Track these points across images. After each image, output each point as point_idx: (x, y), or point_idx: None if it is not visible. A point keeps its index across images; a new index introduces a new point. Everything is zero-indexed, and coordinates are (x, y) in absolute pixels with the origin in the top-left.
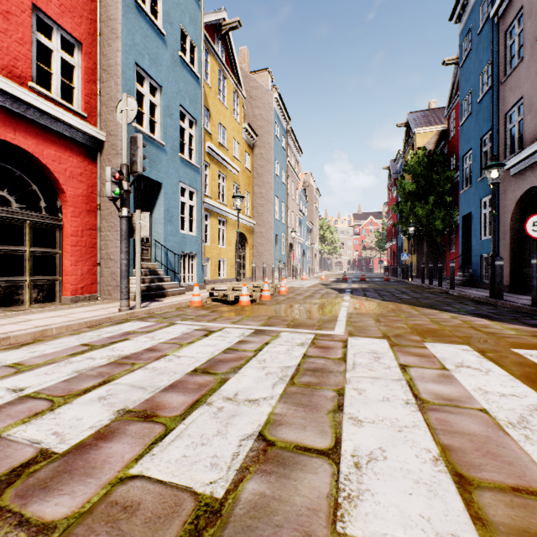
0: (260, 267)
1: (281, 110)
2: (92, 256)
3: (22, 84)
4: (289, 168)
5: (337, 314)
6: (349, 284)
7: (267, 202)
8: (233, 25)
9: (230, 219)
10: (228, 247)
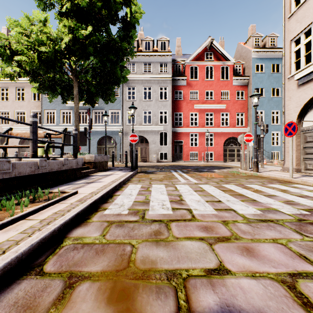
0: None
1: None
2: None
3: (234, 127)
4: None
5: None
6: None
7: None
8: None
9: None
10: None
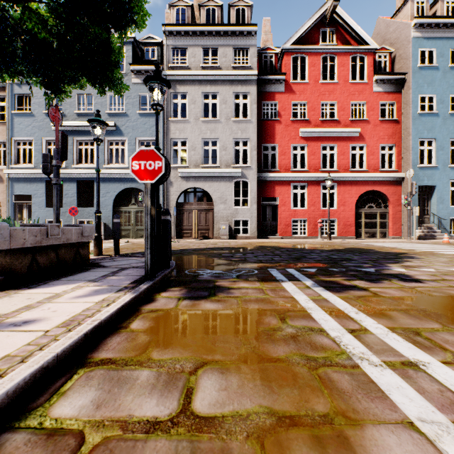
0: None
1: None
2: (399, 222)
3: (376, 171)
4: None
5: None
6: None
7: None
8: None
9: None
10: None
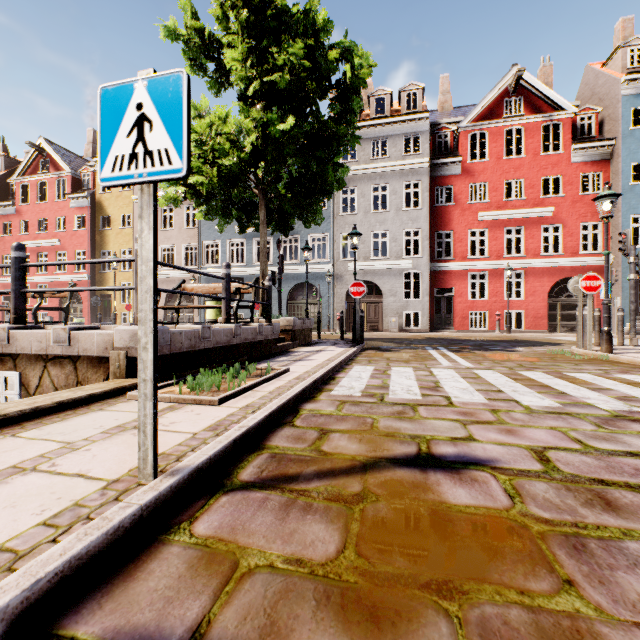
0: None
1: None
2: None
3: (576, 255)
4: None
5: None
6: None
7: None
8: None
9: None
10: None
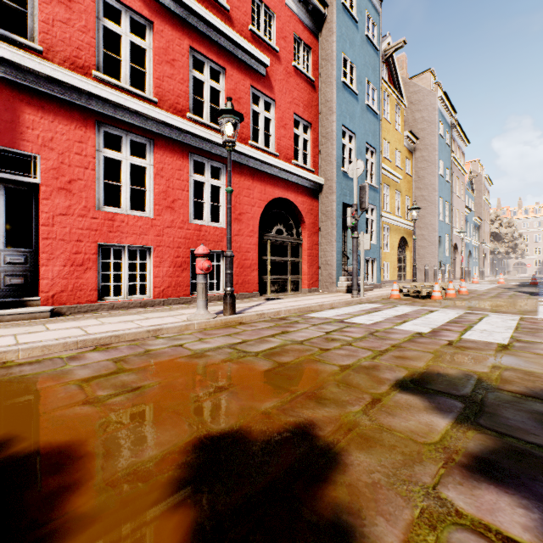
0: (421, 269)
1: (445, 106)
2: (316, 262)
3: (290, 163)
4: (453, 163)
5: (536, 309)
6: (542, 289)
7: (429, 204)
8: (398, 46)
9: (392, 225)
10: (391, 252)
